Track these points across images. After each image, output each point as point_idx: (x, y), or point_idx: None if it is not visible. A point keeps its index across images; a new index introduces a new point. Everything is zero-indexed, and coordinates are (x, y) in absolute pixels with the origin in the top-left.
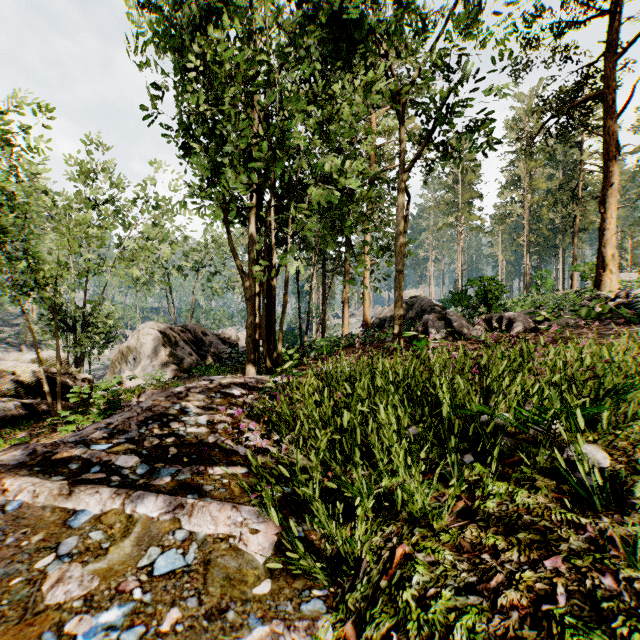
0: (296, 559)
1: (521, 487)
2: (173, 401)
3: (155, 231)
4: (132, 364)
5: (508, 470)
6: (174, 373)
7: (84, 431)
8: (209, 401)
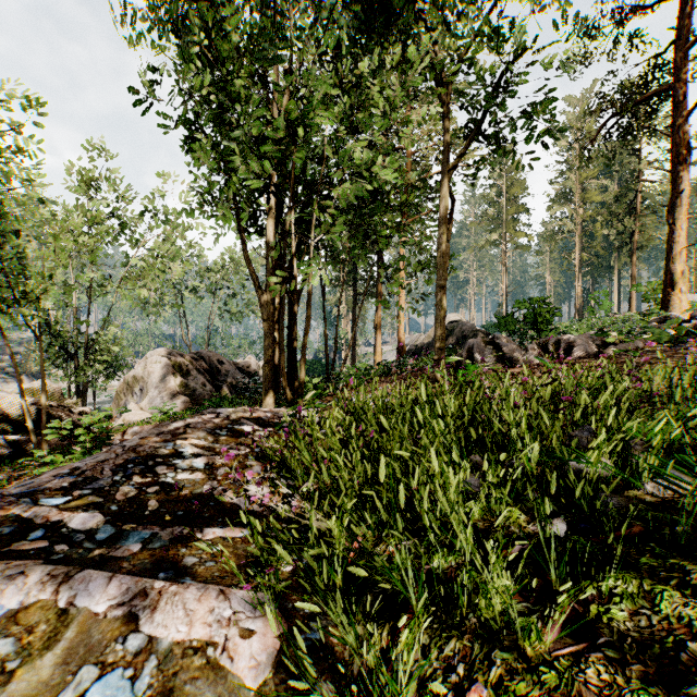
0: (304, 690)
1: (663, 583)
2: (166, 439)
3: (166, 247)
4: (138, 396)
5: (629, 549)
6: (185, 406)
7: (38, 479)
8: (212, 439)
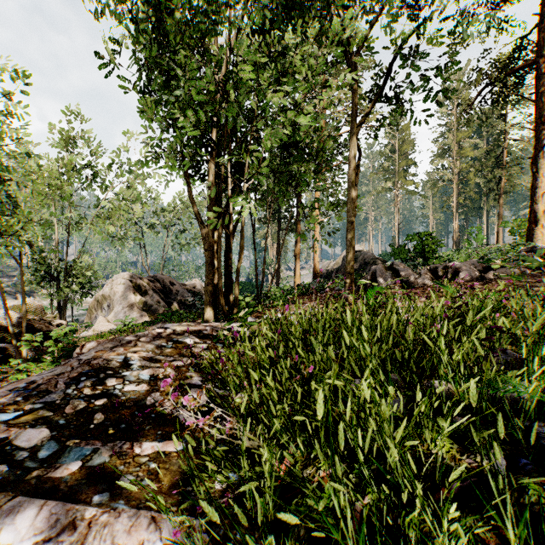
0: None
1: None
2: (118, 352)
3: (128, 192)
4: (106, 310)
5: None
6: (143, 319)
7: None
8: (158, 351)
